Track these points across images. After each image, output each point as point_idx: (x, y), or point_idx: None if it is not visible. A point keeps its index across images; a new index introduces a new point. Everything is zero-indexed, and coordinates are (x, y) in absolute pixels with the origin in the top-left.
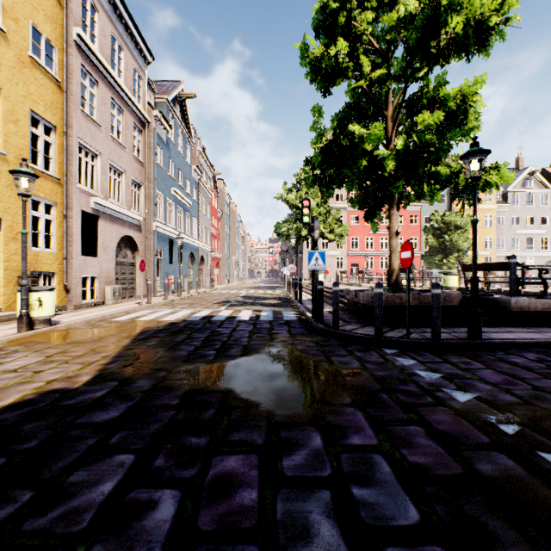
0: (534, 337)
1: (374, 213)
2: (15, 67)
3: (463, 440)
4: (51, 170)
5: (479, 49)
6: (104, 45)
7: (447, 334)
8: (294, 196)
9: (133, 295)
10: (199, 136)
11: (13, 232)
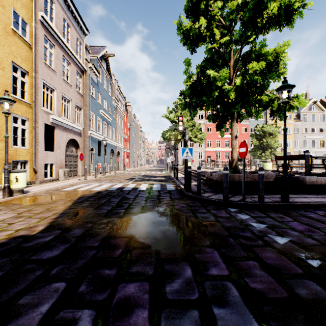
0: (321, 201)
1: (221, 125)
2: (2, 35)
3: (285, 271)
4: (25, 99)
5: (287, 23)
6: (58, 23)
7: (267, 199)
8: (173, 115)
9: (76, 175)
10: (116, 79)
11: (1, 136)
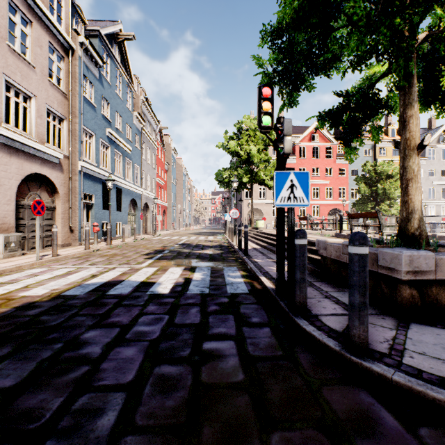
0: None
1: (357, 130)
2: None
3: None
4: None
5: None
6: None
7: None
8: (235, 143)
9: (51, 244)
10: (143, 88)
11: None
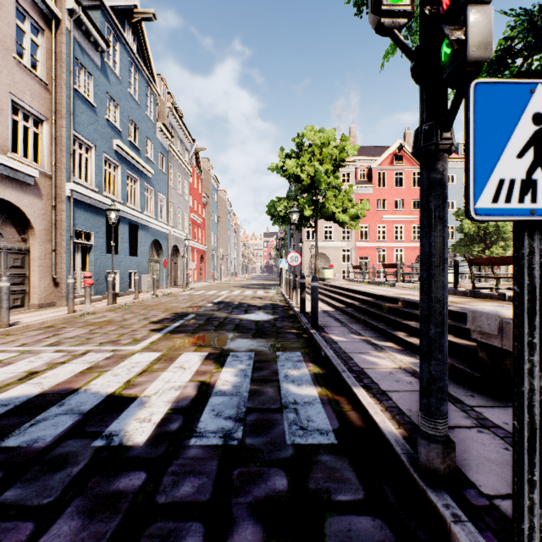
0: None
1: None
2: None
3: None
4: None
5: None
6: None
7: None
8: (294, 162)
9: (21, 304)
10: (172, 94)
11: None
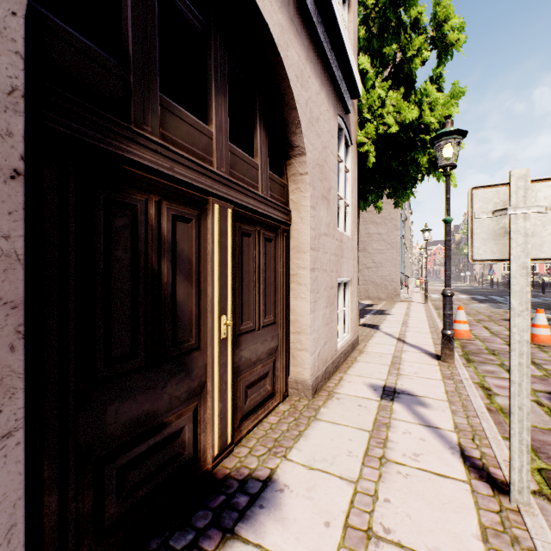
0: None
1: None
2: None
3: None
4: None
5: None
6: None
7: None
8: None
9: None
10: None
11: None
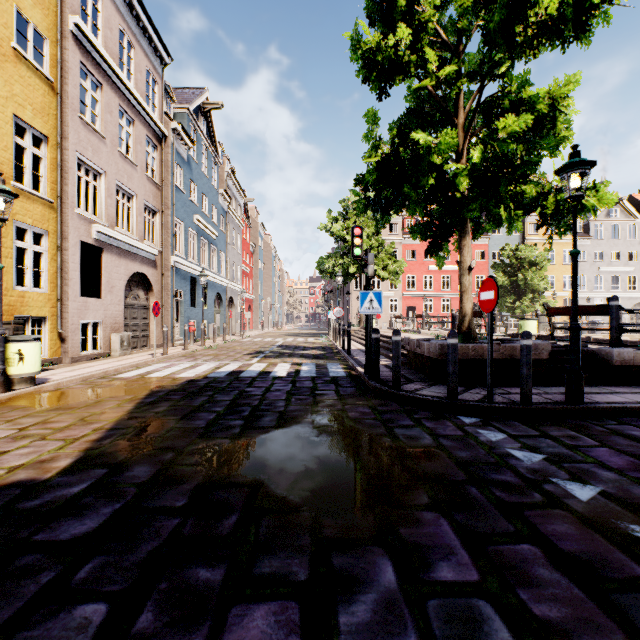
0: None
1: (439, 245)
2: None
3: (606, 571)
4: (41, 191)
5: (577, 36)
6: (110, 39)
7: (537, 396)
8: (341, 226)
9: (146, 345)
10: (227, 155)
11: None
